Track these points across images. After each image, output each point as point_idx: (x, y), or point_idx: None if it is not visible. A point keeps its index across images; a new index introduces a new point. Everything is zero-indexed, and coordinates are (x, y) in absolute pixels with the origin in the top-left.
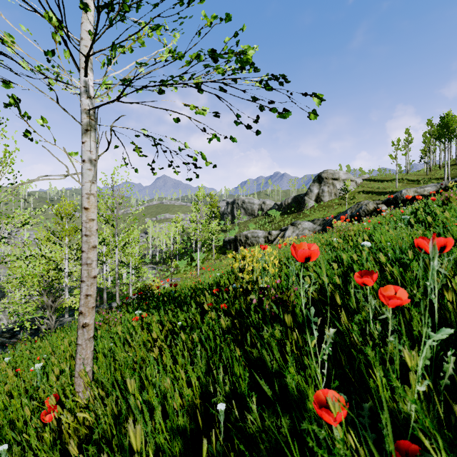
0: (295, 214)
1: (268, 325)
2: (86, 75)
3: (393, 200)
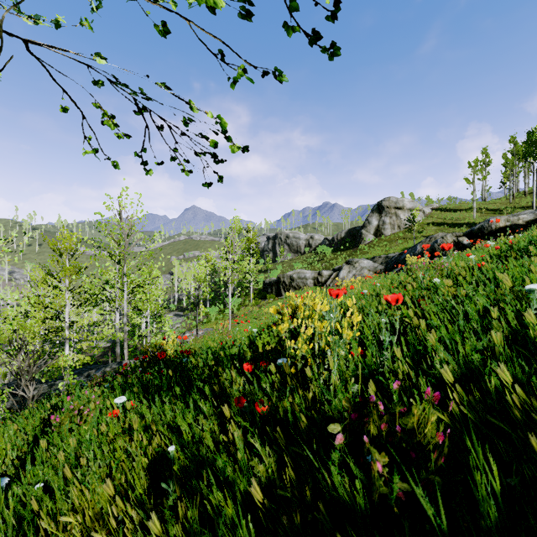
0: (350, 251)
1: None
2: None
3: (477, 231)
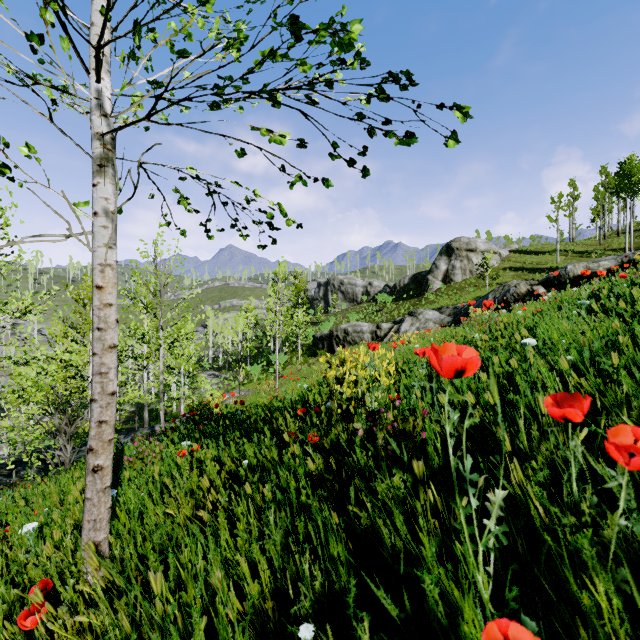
0: (415, 300)
1: (384, 473)
2: (98, 80)
3: (554, 279)
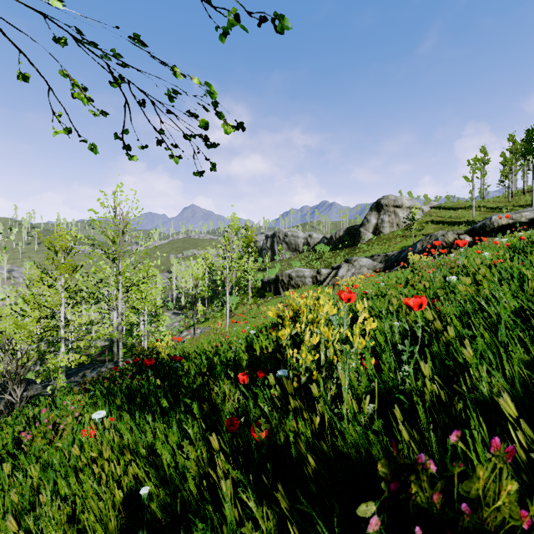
0: (349, 249)
1: None
2: None
3: (479, 229)
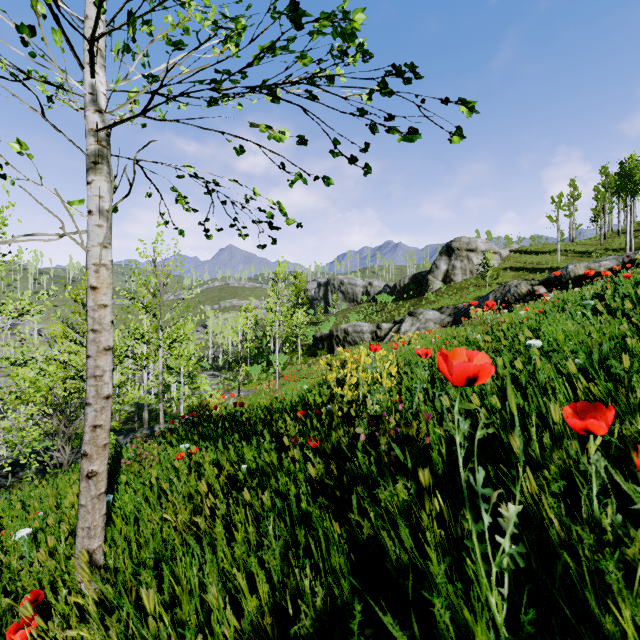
0: (415, 300)
1: (387, 480)
2: (92, 74)
3: (555, 279)
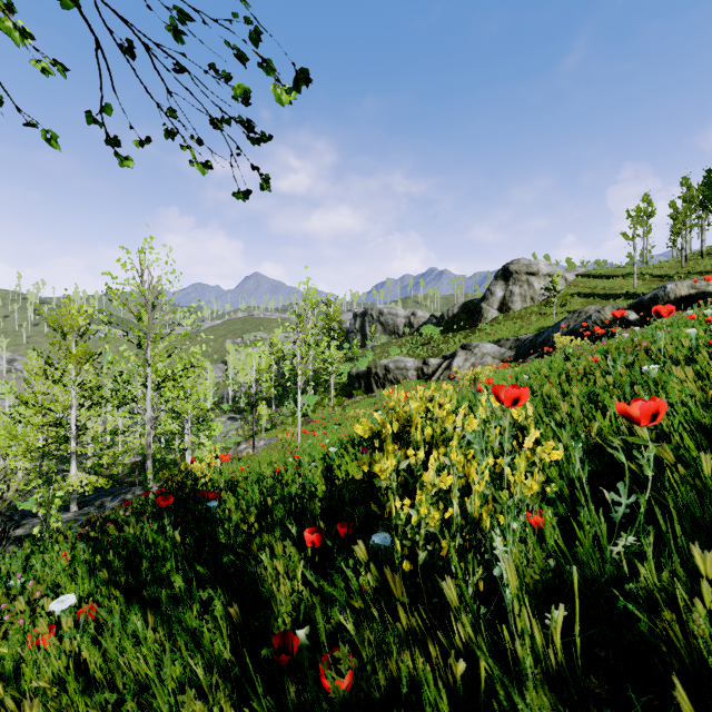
0: (466, 332)
1: None
2: None
3: (649, 302)
